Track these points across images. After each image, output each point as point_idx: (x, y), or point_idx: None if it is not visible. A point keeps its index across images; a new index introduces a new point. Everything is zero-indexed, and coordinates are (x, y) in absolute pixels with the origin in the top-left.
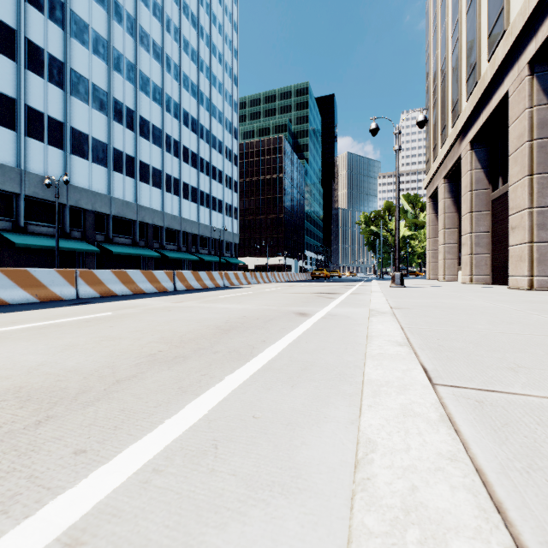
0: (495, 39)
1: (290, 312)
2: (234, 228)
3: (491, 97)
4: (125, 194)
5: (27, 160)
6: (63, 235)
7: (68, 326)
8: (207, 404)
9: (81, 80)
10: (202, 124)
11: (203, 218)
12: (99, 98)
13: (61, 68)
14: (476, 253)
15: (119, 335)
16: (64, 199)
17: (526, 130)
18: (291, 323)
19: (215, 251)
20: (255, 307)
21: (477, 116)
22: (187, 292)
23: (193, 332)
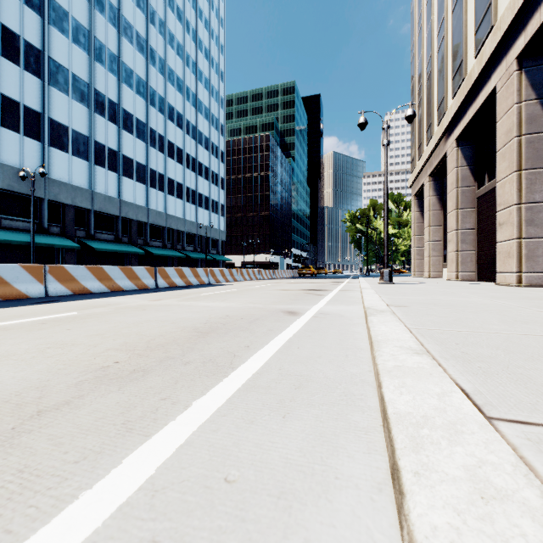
0: (482, 35)
1: (278, 311)
2: (220, 225)
3: (477, 93)
4: (107, 189)
5: (1, 151)
6: (41, 231)
7: (16, 329)
8: (157, 455)
9: (60, 69)
10: (188, 119)
11: (189, 215)
12: (80, 89)
13: (38, 56)
14: (462, 250)
15: (73, 340)
16: (42, 192)
17: (514, 125)
18: (279, 323)
19: (201, 248)
20: (240, 305)
21: (463, 113)
22: (169, 289)
23: (165, 336)
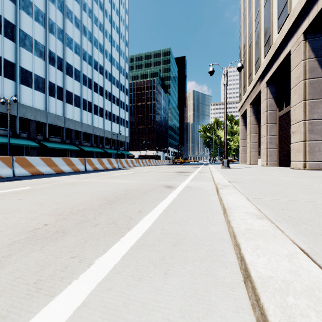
0: (282, 20)
1: (160, 186)
2: (126, 133)
3: (279, 54)
4: (56, 111)
5: None
6: (15, 136)
7: None
8: (55, 319)
9: (27, 37)
10: (106, 69)
11: (107, 127)
12: (39, 49)
13: (13, 28)
14: (270, 148)
15: (20, 207)
16: (15, 112)
17: (302, 73)
18: (161, 194)
19: (114, 147)
20: (136, 182)
21: (270, 67)
22: (93, 172)
23: (84, 203)
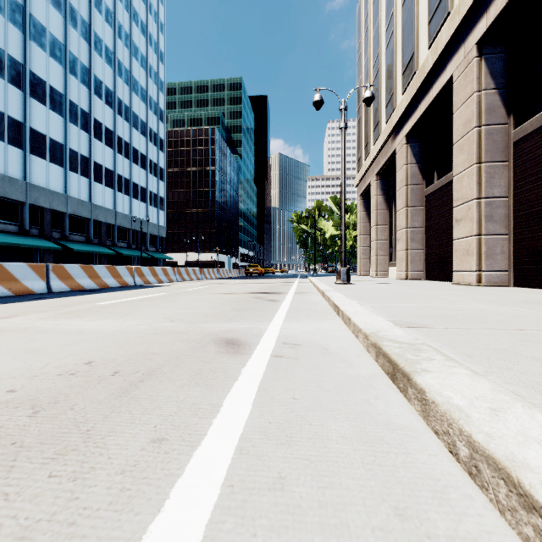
0: (437, 24)
1: (207, 340)
2: (160, 219)
3: (431, 86)
4: (7, 168)
5: None
6: None
7: None
8: None
9: None
10: (120, 98)
11: (121, 206)
12: None
13: None
14: (411, 249)
15: None
16: None
17: (474, 115)
18: (198, 391)
19: (137, 244)
20: (144, 327)
21: (414, 108)
22: (62, 295)
23: None
